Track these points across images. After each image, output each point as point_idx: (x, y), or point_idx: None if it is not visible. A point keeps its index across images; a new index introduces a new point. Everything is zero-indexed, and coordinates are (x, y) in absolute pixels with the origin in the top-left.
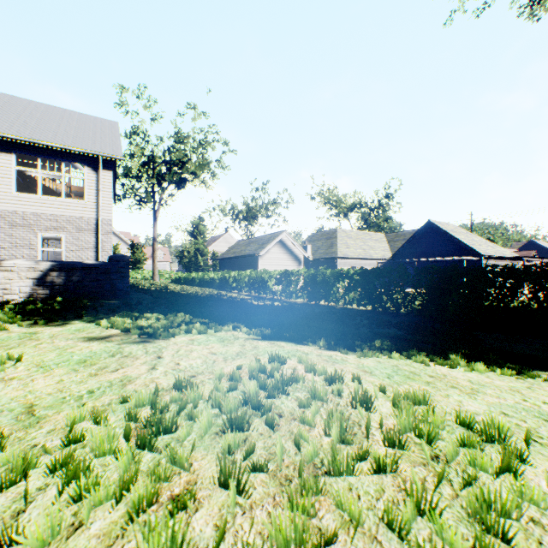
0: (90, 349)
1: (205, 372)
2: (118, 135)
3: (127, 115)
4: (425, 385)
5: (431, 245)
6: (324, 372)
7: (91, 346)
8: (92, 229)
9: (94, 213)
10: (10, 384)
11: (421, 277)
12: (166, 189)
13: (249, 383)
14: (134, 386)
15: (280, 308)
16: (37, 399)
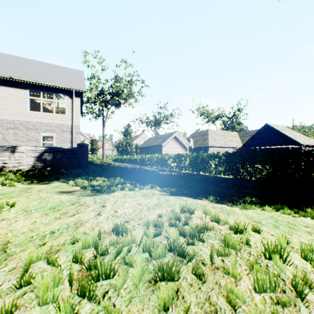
0: (59, 199)
1: (135, 219)
2: (83, 78)
3: (88, 67)
4: (309, 235)
5: (267, 138)
6: (227, 222)
7: (60, 197)
8: (69, 131)
9: (70, 122)
10: (0, 223)
11: (267, 157)
12: (110, 109)
13: (169, 229)
14: (84, 229)
15: (176, 176)
16: (13, 237)
